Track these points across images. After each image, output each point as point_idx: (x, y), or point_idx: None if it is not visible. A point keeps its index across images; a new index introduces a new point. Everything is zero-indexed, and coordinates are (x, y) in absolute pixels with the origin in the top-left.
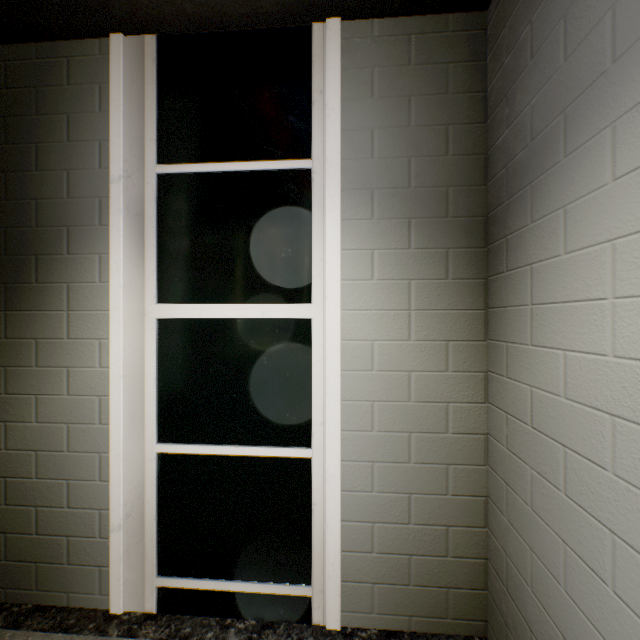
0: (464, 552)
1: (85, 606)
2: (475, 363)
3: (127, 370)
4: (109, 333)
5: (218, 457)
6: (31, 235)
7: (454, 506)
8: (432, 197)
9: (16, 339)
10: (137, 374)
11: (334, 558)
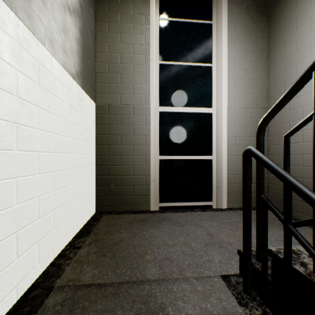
0: None
1: None
2: None
3: None
4: None
5: None
6: None
7: None
8: None
9: None
10: None
11: None
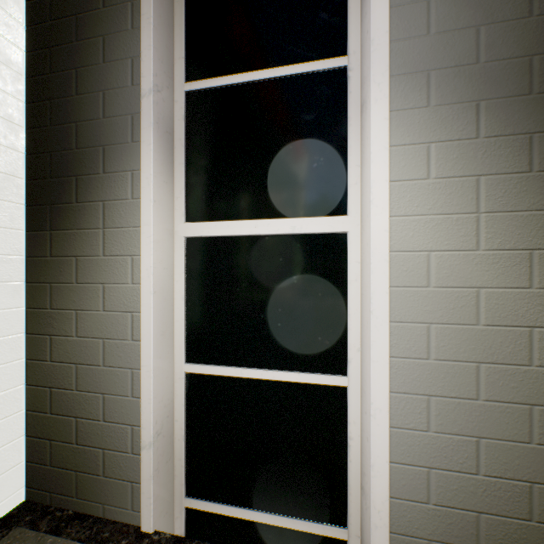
0: None
1: (118, 519)
2: None
3: (157, 287)
4: (140, 249)
5: (245, 380)
6: (72, 157)
7: (541, 458)
8: (509, 71)
9: (59, 257)
10: (166, 292)
11: (381, 505)
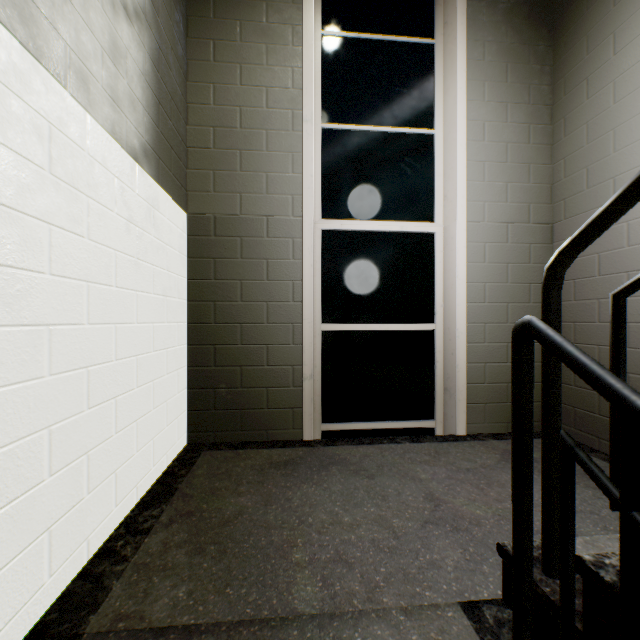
0: None
1: None
2: None
3: None
4: None
5: None
6: None
7: None
8: None
9: None
10: None
11: None
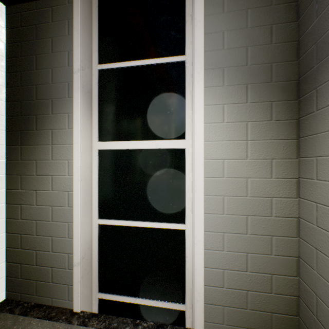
0: (283, 291)
1: (60, 306)
2: (290, 173)
3: (82, 177)
4: (73, 156)
5: (131, 227)
6: (33, 104)
7: (276, 262)
8: (261, 70)
9: (26, 160)
10: (88, 180)
11: (200, 289)
